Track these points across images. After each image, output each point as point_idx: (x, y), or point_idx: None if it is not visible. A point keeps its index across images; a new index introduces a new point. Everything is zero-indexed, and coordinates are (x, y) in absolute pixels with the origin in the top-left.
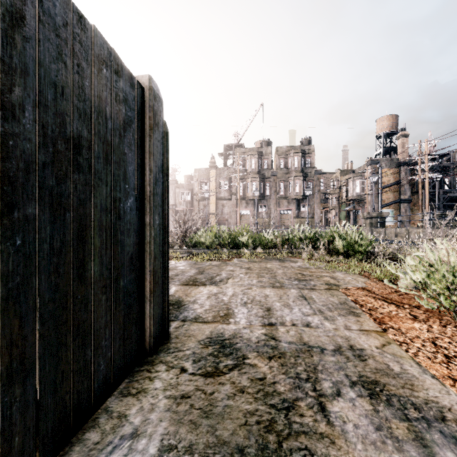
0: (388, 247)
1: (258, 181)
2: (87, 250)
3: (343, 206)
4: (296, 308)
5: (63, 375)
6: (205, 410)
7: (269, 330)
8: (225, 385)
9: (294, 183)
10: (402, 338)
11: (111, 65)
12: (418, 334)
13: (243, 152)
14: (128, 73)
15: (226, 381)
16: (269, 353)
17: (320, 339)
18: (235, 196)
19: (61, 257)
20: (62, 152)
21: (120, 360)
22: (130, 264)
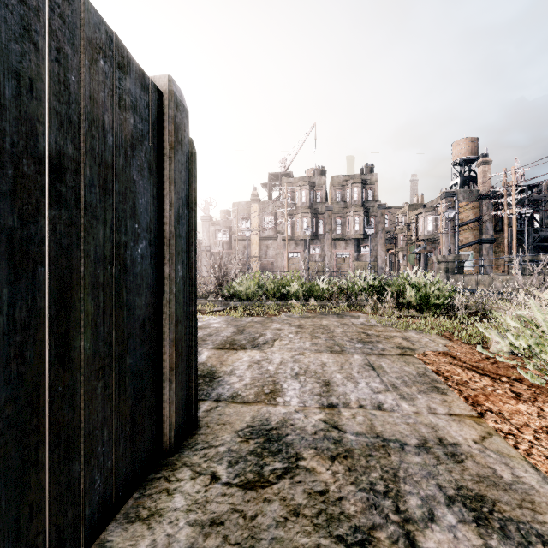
0: (468, 298)
1: (309, 217)
2: (73, 319)
3: (412, 248)
4: (363, 382)
5: (33, 509)
6: (244, 547)
7: (329, 414)
8: (272, 502)
9: (353, 219)
10: (506, 426)
11: (111, 55)
12: (527, 421)
13: (292, 182)
14: (139, 70)
15: (274, 496)
16: (331, 450)
17: (397, 428)
18: (282, 236)
19: (29, 333)
20: (30, 176)
21: (126, 468)
22: (141, 333)
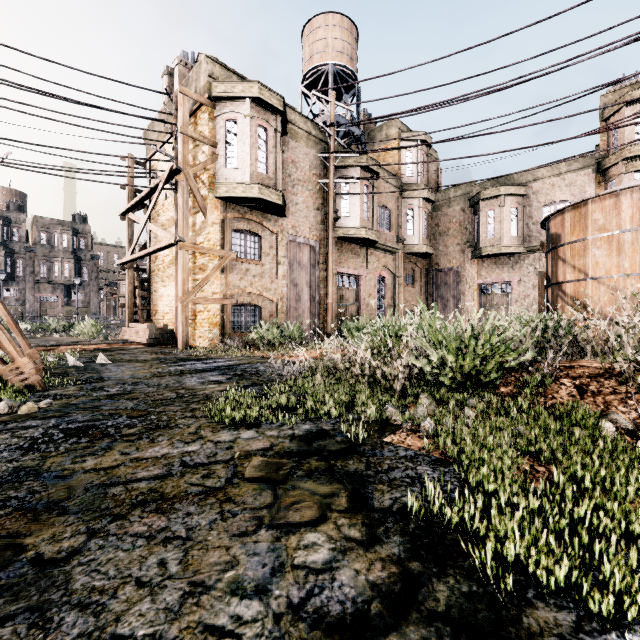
0: None
1: (2, 256)
2: None
3: None
4: None
5: None
6: None
7: None
8: None
9: (63, 265)
10: None
11: None
12: None
13: None
14: None
15: None
16: None
17: None
18: None
19: None
20: None
21: None
22: None
